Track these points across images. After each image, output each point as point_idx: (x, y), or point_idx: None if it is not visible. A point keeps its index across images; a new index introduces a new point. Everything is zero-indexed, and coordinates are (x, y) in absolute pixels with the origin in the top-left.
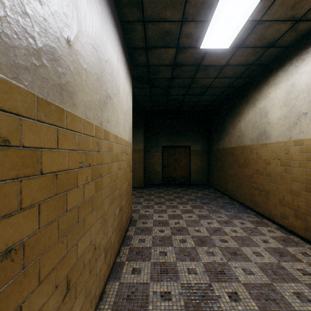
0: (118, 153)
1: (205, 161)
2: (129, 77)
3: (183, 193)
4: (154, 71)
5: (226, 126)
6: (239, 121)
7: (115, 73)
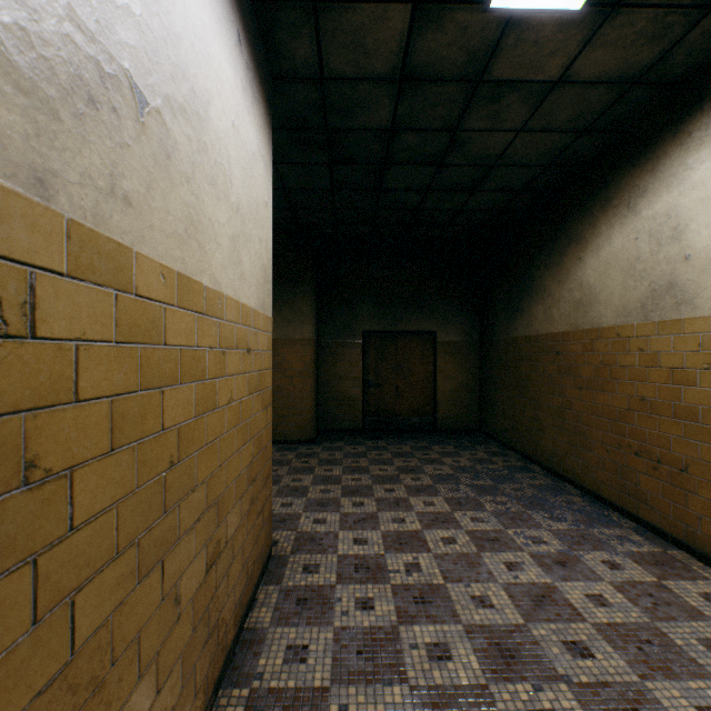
0: (202, 349)
1: (473, 370)
2: (258, 104)
3: (420, 456)
4: (340, 101)
5: (535, 276)
6: (580, 261)
7: (178, 20)
